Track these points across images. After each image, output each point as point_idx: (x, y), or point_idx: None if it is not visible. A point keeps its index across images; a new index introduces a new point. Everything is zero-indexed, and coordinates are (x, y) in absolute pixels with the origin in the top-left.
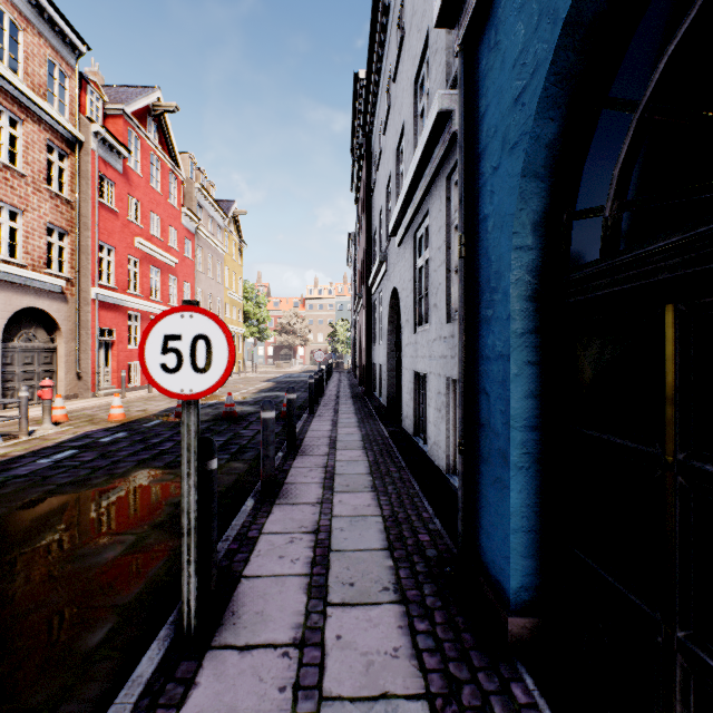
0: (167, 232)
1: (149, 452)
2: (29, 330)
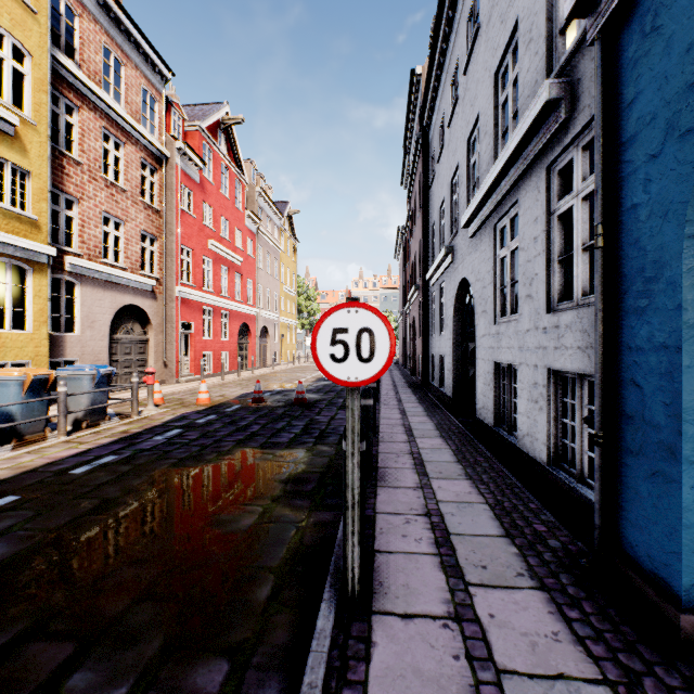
0: (234, 233)
1: (242, 434)
2: (128, 324)
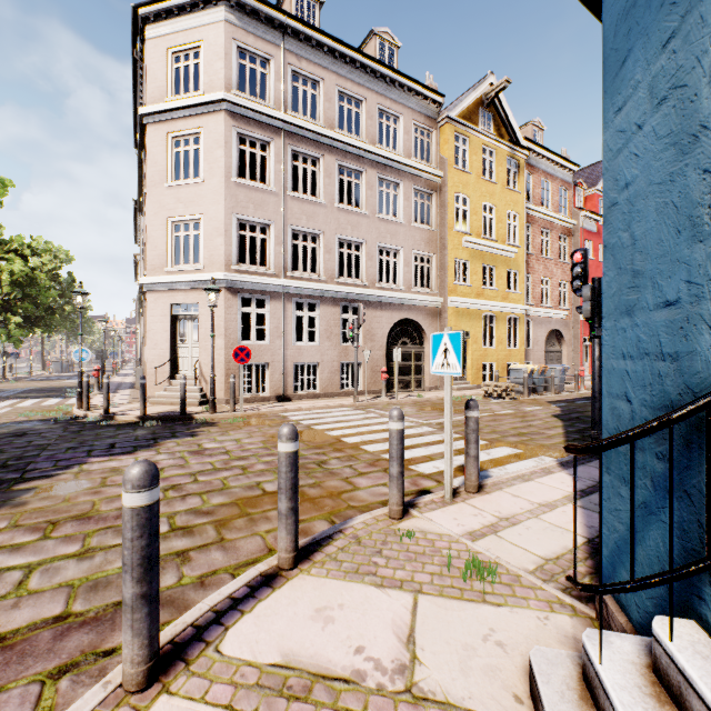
0: None
1: None
2: (551, 341)
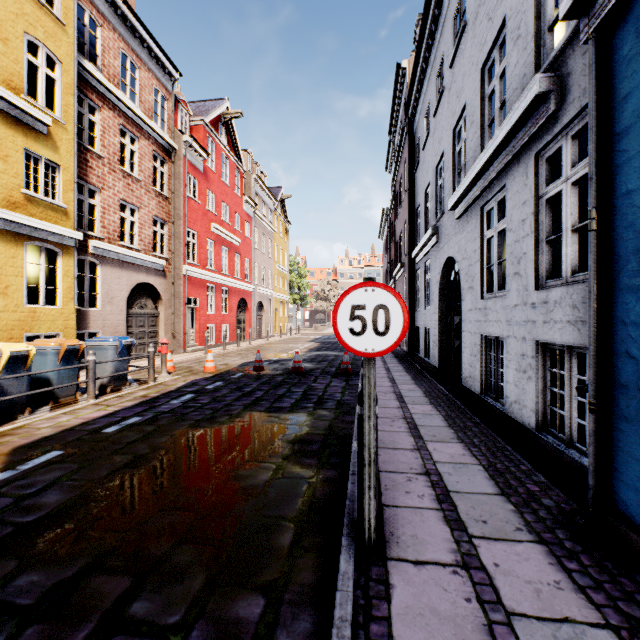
0: (233, 217)
1: (248, 399)
2: (142, 300)
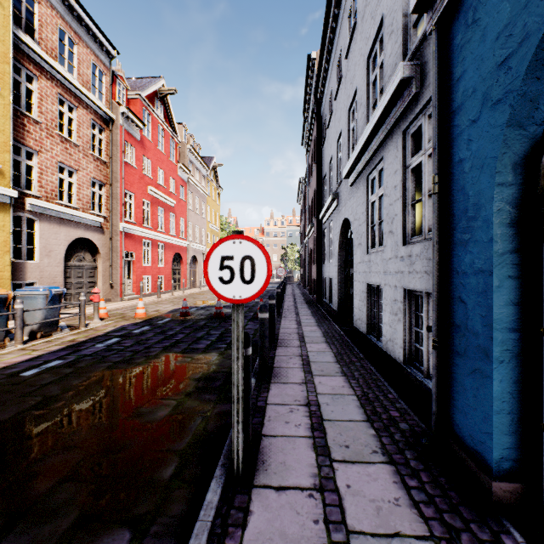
0: (168, 181)
1: (169, 341)
2: (80, 253)
